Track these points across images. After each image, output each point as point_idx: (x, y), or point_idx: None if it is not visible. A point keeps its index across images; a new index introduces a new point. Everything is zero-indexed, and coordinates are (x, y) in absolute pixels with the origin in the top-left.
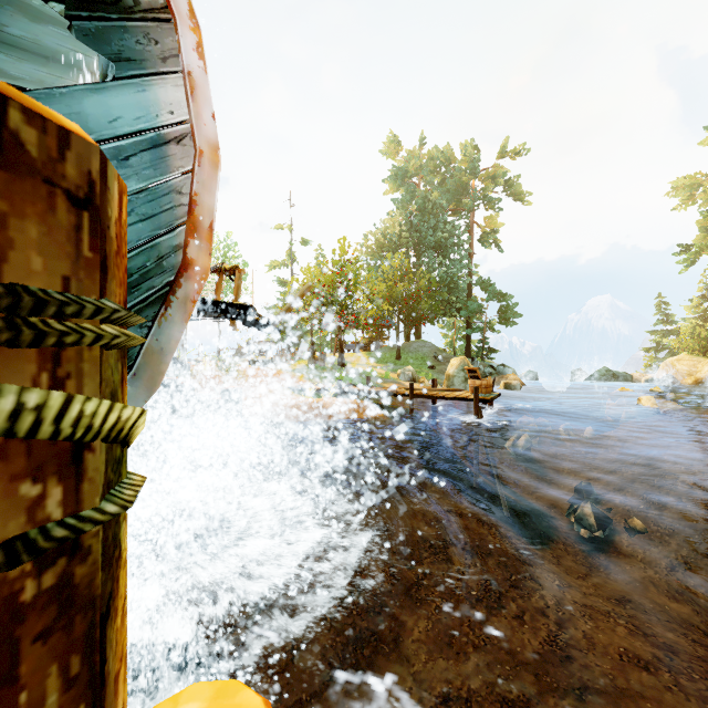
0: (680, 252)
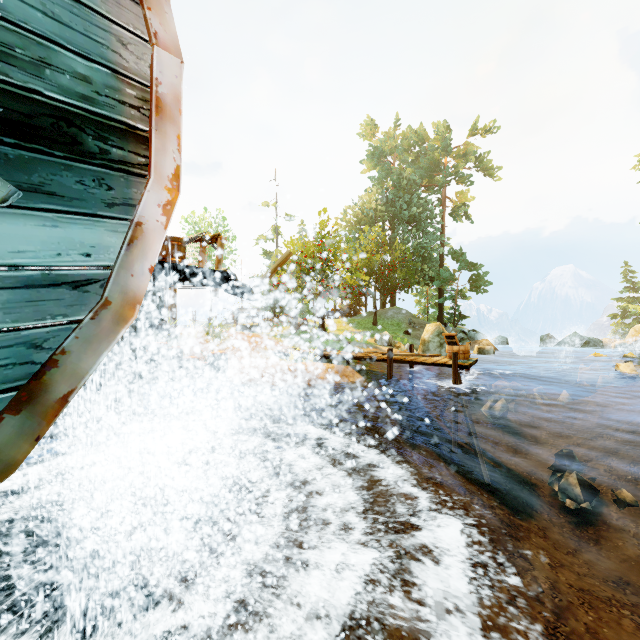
0: None
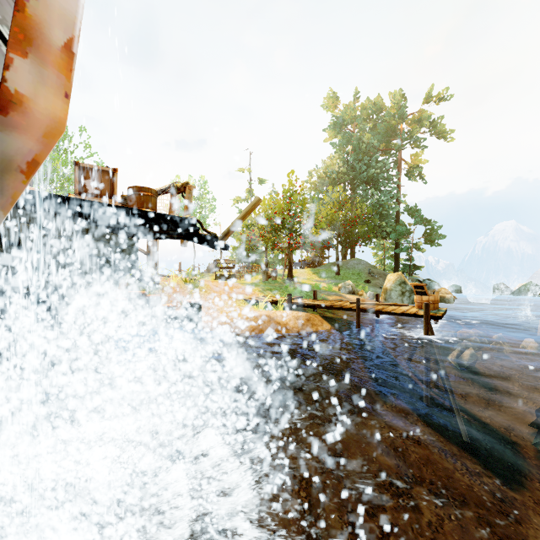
0: None
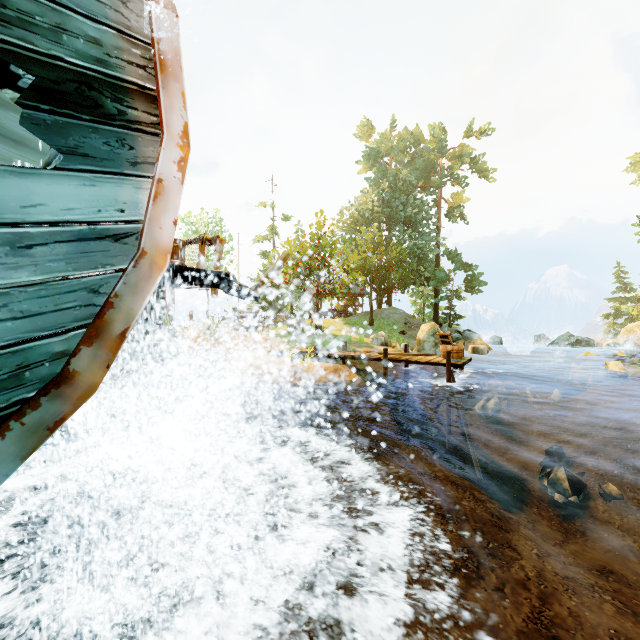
0: (639, 224)
